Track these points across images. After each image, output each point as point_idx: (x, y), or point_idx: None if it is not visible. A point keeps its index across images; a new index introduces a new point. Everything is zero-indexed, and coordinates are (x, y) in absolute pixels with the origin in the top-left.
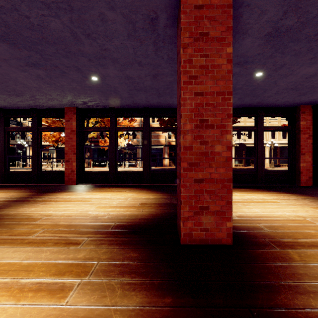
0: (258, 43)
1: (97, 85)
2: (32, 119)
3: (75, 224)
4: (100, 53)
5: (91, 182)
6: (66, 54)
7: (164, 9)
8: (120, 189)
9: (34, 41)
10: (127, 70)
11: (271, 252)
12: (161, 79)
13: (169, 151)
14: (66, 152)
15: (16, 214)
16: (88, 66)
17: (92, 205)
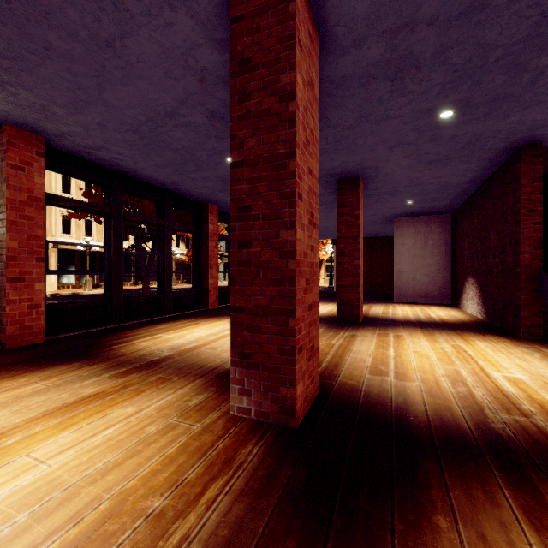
0: (330, 199)
1: (205, 158)
2: None
3: None
4: None
5: (69, 329)
6: None
7: (347, 175)
8: (179, 323)
9: None
10: None
11: (371, 316)
12: None
13: None
14: (14, 254)
15: None
16: None
17: None
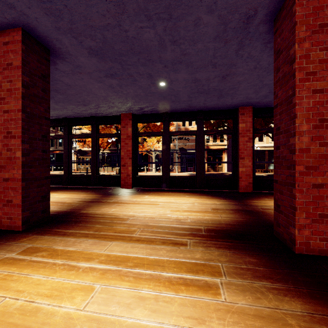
0: None
1: (161, 90)
2: (91, 126)
3: (165, 225)
4: (178, 58)
5: (144, 186)
6: (145, 62)
7: (267, 4)
8: (178, 194)
9: (122, 53)
10: (198, 73)
11: None
12: (230, 79)
13: (207, 155)
14: (122, 157)
15: (102, 213)
16: (160, 72)
17: (165, 209)
